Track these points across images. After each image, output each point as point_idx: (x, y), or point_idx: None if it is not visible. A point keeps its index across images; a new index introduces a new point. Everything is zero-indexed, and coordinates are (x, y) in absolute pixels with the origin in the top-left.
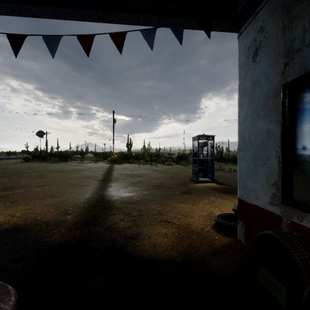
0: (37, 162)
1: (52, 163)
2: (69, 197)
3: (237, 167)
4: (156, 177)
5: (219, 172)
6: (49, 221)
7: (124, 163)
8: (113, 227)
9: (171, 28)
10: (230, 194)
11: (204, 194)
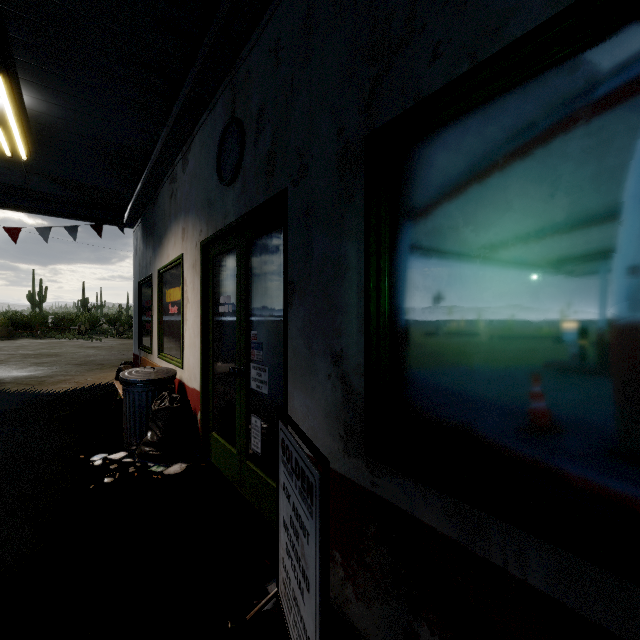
0: None
1: None
2: None
3: None
4: (87, 355)
5: None
6: None
7: (21, 338)
8: (4, 391)
9: (65, 228)
10: None
11: None
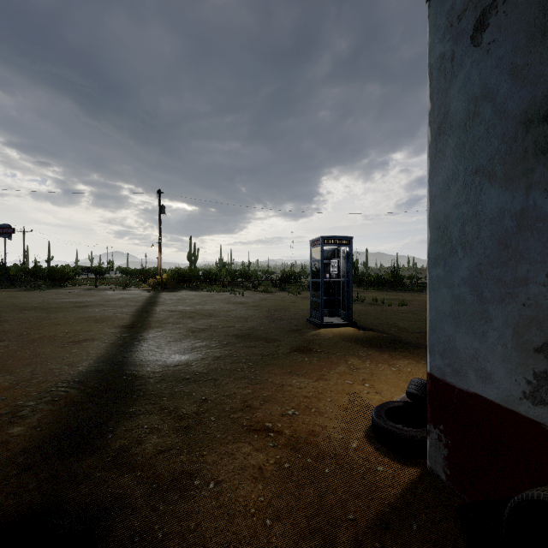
0: None
1: (28, 292)
2: (40, 370)
3: (385, 296)
4: (241, 316)
5: (356, 304)
6: None
7: (181, 289)
8: (127, 455)
9: None
10: (385, 351)
11: (336, 353)
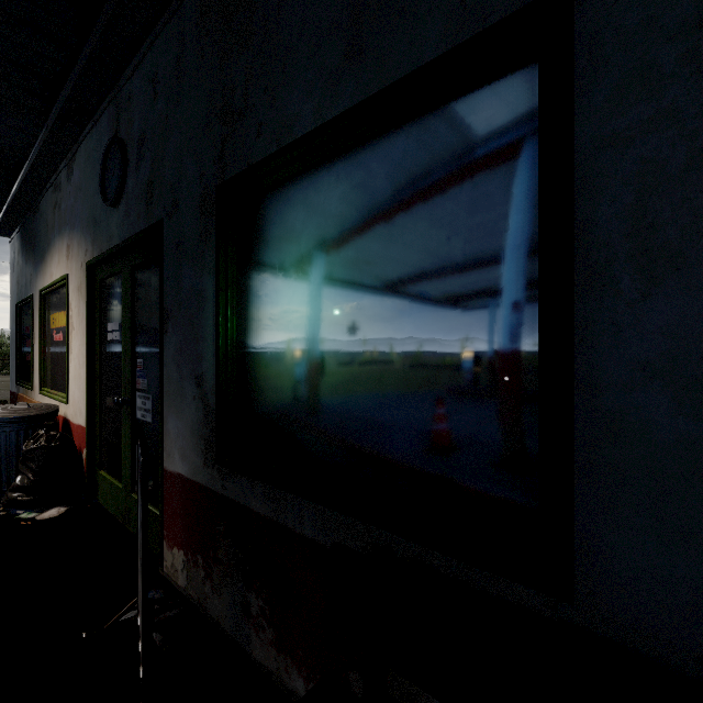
0: None
1: None
2: None
3: None
4: None
5: None
6: None
7: None
8: None
9: None
10: None
11: None
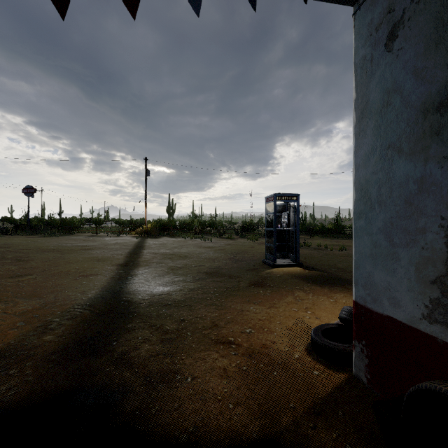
0: (21, 235)
1: (47, 238)
2: (61, 296)
3: (328, 242)
4: (210, 258)
5: (303, 249)
6: (8, 347)
7: (162, 236)
8: (128, 357)
9: None
10: (325, 286)
11: (285, 287)
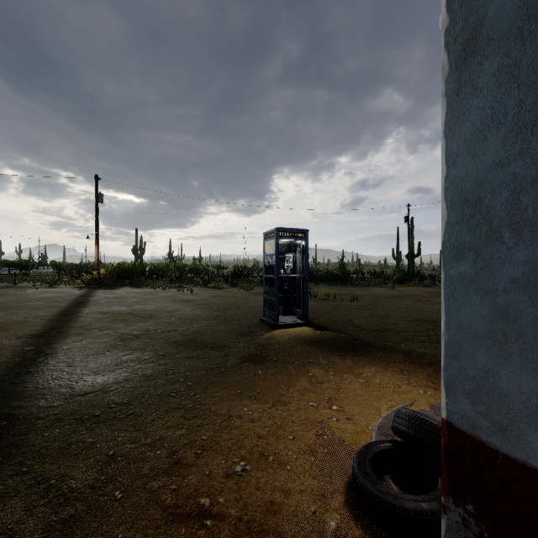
0: None
1: None
2: None
3: (336, 291)
4: (186, 317)
5: (309, 300)
6: None
7: (122, 286)
8: None
9: None
10: (347, 356)
11: (294, 361)
